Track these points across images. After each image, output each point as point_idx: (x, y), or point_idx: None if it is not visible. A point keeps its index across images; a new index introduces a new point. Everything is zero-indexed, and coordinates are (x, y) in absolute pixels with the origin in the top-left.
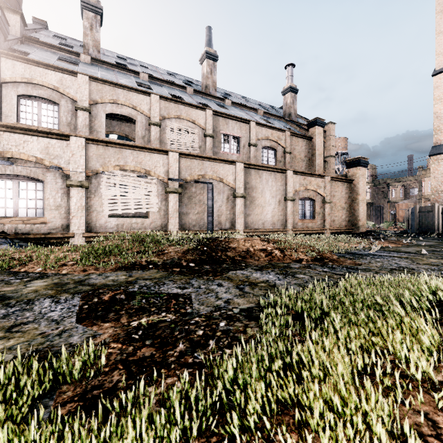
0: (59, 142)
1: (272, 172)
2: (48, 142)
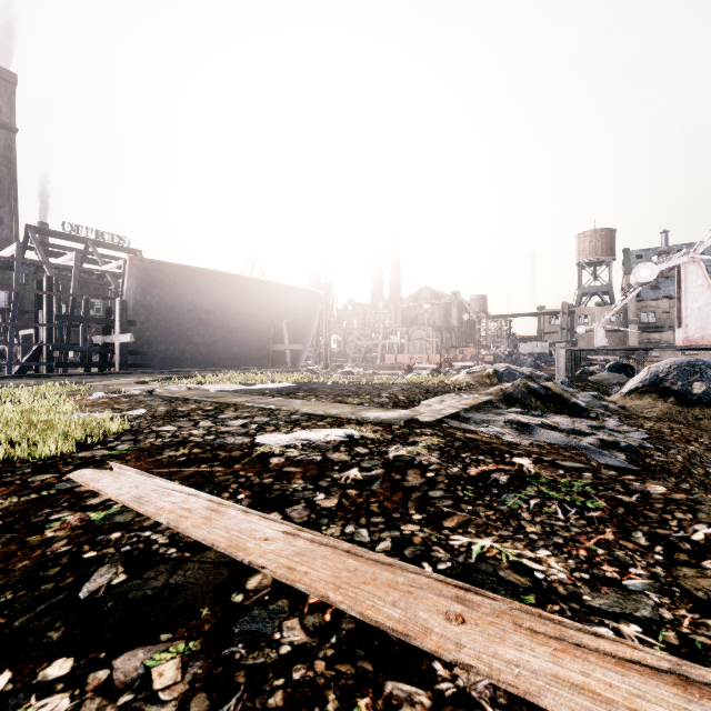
0: (664, 334)
1: None
2: (660, 334)
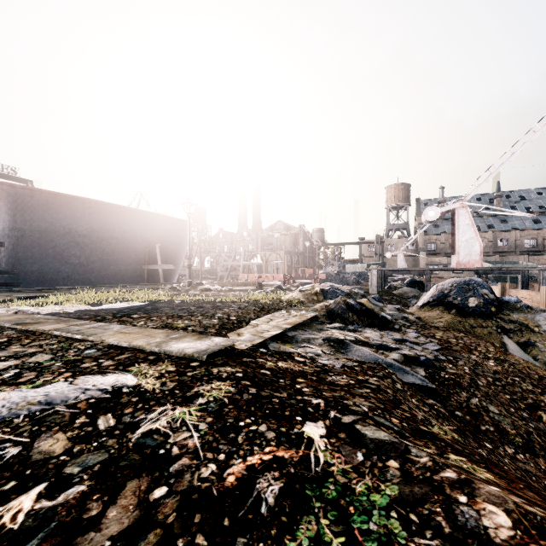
0: (441, 258)
1: (515, 256)
2: (439, 258)
